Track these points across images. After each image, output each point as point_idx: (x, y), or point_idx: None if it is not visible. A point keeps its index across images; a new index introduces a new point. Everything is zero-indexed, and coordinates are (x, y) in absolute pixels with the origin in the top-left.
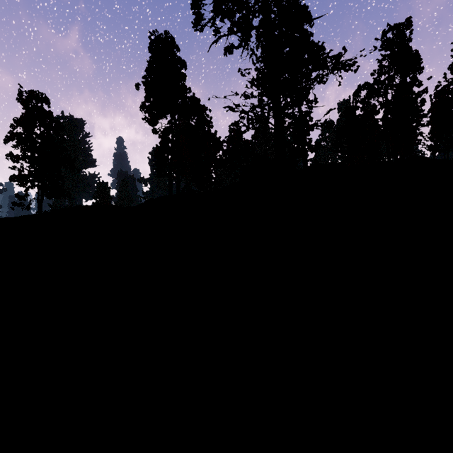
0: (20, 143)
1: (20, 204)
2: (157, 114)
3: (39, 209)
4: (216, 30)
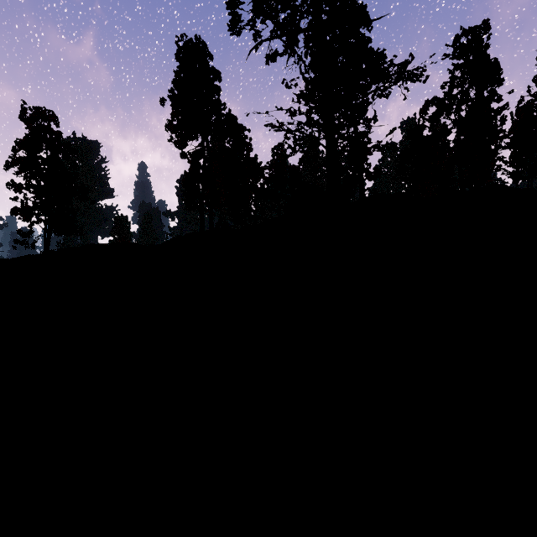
0: (24, 169)
1: (24, 242)
2: (186, 134)
3: (46, 248)
4: (257, 33)
